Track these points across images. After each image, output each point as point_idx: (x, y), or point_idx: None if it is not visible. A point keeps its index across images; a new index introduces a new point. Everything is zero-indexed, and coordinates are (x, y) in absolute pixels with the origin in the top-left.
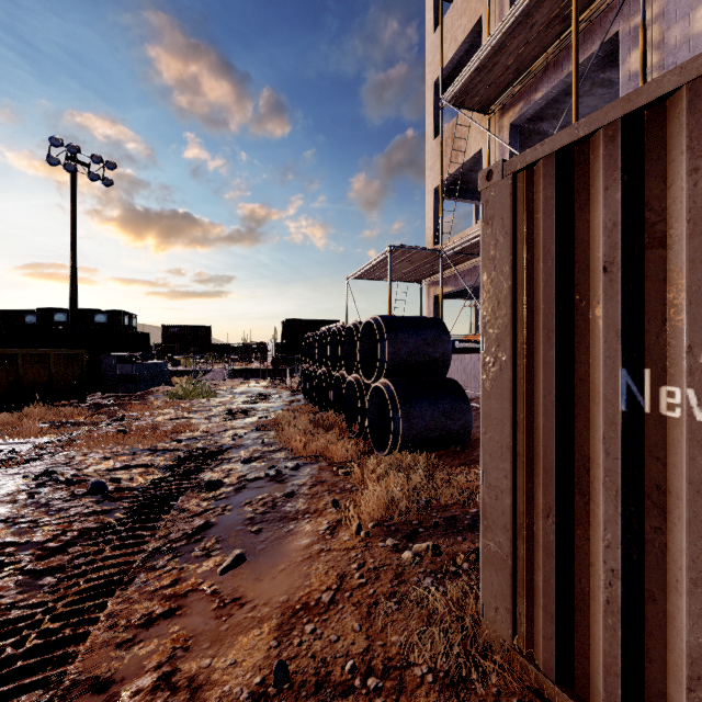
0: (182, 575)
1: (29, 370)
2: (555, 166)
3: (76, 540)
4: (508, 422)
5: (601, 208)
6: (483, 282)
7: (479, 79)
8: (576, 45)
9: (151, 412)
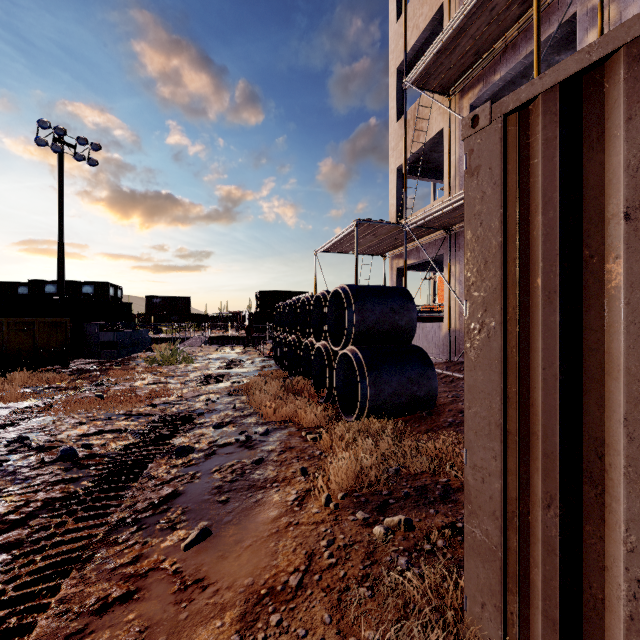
0: (144, 550)
1: (14, 337)
2: (558, 100)
3: (38, 511)
4: (497, 397)
5: (622, 144)
6: (466, 240)
7: (441, 61)
8: (537, 22)
9: (130, 378)
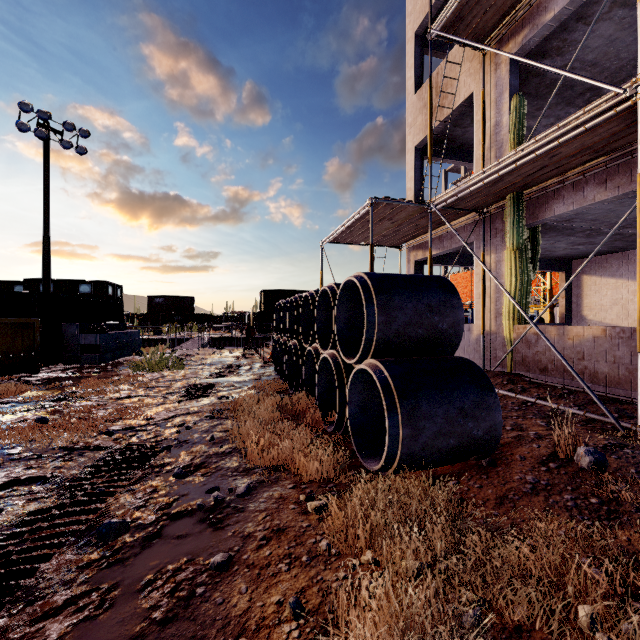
0: None
1: None
2: None
3: None
4: None
5: None
6: None
7: None
8: None
9: (101, 389)
